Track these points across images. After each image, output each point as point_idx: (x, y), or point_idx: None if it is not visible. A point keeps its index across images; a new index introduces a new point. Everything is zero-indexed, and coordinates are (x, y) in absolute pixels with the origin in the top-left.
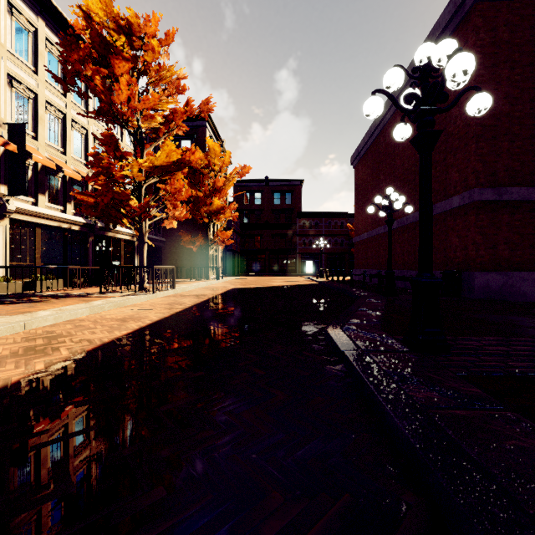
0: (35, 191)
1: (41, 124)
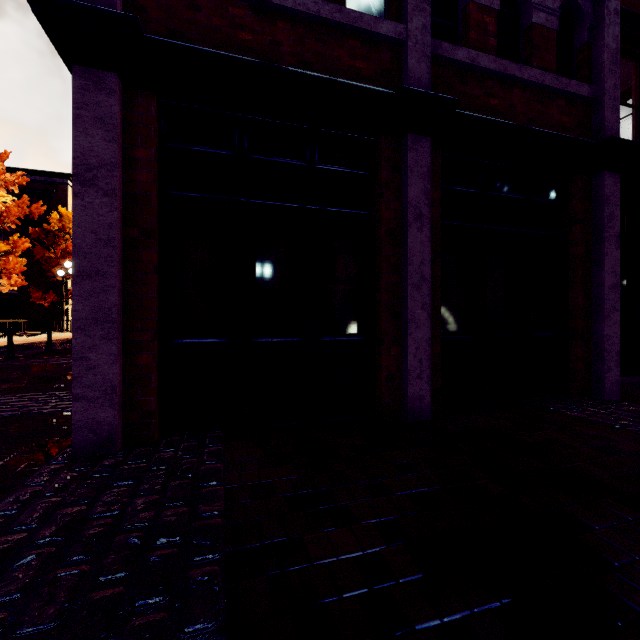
0: None
1: None
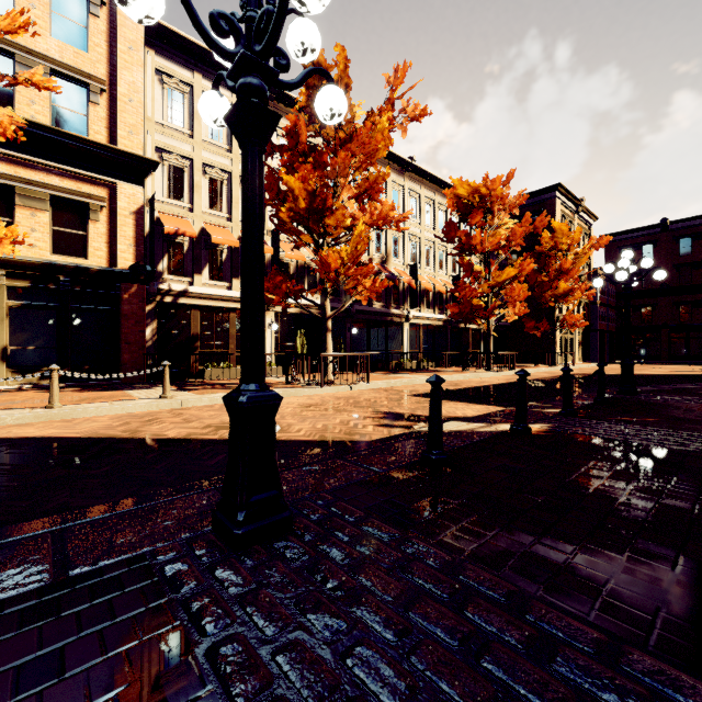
0: (419, 303)
1: (422, 257)
